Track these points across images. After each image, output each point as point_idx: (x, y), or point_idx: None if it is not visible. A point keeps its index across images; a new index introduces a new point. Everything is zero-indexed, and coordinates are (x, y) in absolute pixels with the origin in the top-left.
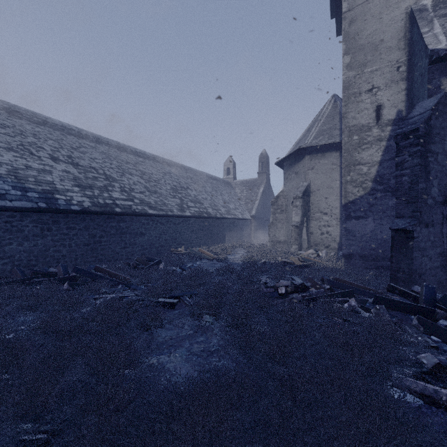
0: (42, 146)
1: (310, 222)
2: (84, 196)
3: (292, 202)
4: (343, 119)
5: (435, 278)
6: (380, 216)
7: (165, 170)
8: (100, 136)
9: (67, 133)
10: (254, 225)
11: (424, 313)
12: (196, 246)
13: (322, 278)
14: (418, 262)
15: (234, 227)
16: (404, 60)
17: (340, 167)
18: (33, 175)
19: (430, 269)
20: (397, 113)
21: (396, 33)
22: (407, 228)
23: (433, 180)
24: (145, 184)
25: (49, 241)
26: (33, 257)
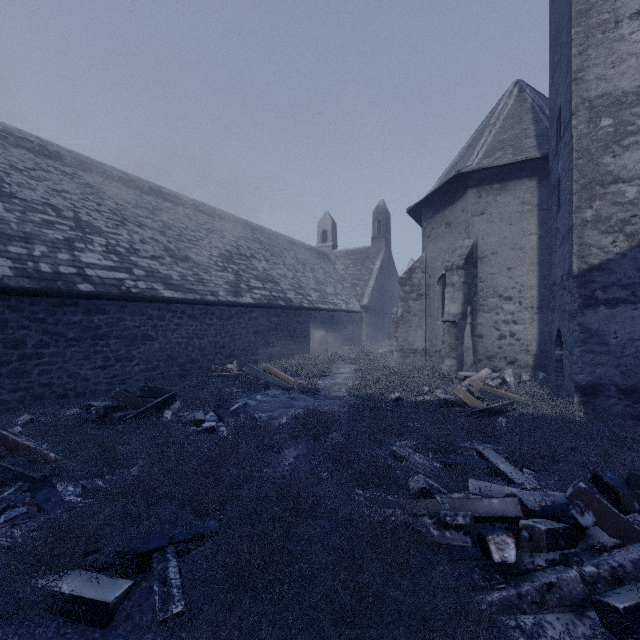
0: None
1: (477, 315)
2: None
3: (440, 278)
4: (574, 84)
5: None
6: None
7: (214, 225)
8: (88, 158)
9: (13, 143)
10: (367, 321)
11: None
12: (264, 360)
13: (596, 475)
14: None
15: (333, 324)
16: None
17: (538, 208)
18: None
19: None
20: None
21: None
22: None
23: None
24: (167, 243)
25: None
26: None
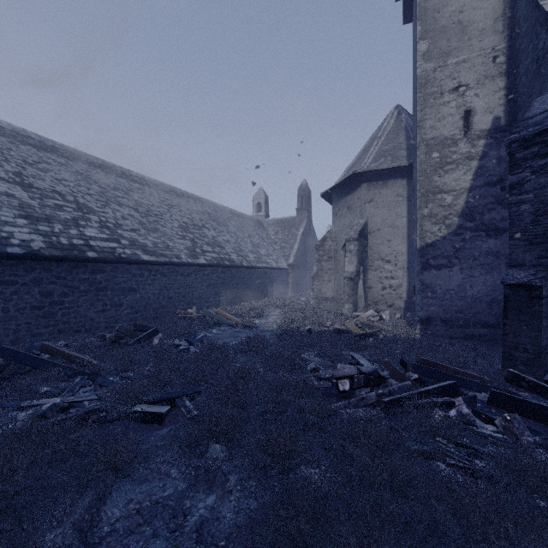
0: None
1: (368, 273)
2: (34, 233)
3: (344, 246)
4: (418, 129)
5: None
6: (470, 264)
7: (173, 201)
8: (75, 150)
9: (20, 141)
10: (292, 276)
11: None
12: (214, 306)
13: (401, 359)
14: (547, 334)
15: (266, 279)
16: (502, 47)
17: (407, 199)
18: None
19: None
20: (493, 121)
21: (491, 9)
22: (532, 282)
23: None
24: (141, 218)
25: None
26: None
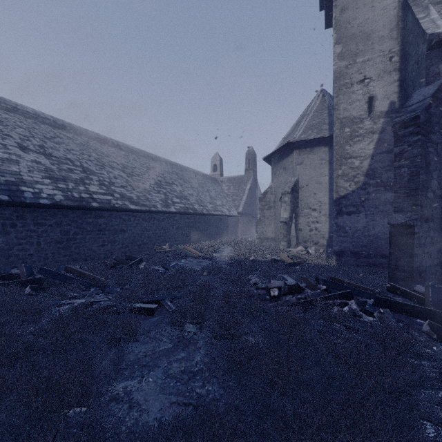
0: (10, 134)
1: (299, 218)
2: (56, 189)
3: (281, 198)
4: (334, 111)
5: (435, 276)
6: (372, 211)
7: (150, 164)
8: (78, 127)
9: (41, 121)
10: (241, 222)
11: (436, 318)
12: (182, 244)
13: (316, 277)
14: (419, 259)
15: (221, 224)
16: (396, 50)
17: (329, 162)
18: None
19: (430, 267)
20: (389, 105)
21: (388, 22)
22: (407, 222)
23: (433, 172)
24: (127, 178)
25: (13, 238)
26: None
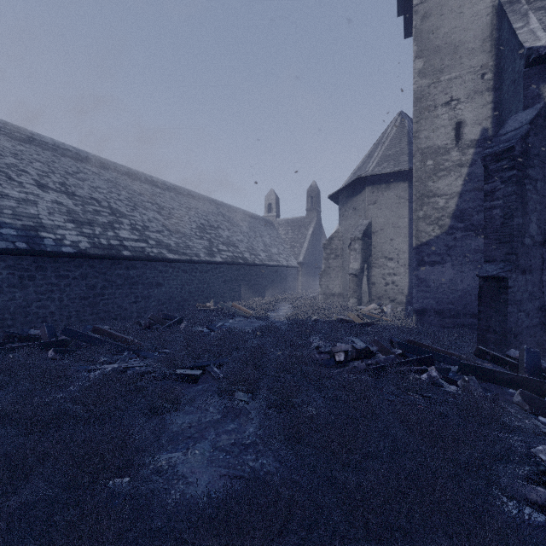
0: (26, 169)
1: (372, 270)
2: (80, 235)
3: (350, 245)
4: (414, 139)
5: (534, 339)
6: (460, 261)
7: (190, 204)
8: (105, 160)
9: (61, 154)
10: (302, 274)
11: (530, 387)
12: (229, 301)
13: (391, 340)
14: (514, 318)
15: (277, 276)
16: (490, 65)
17: (409, 201)
18: (11, 206)
19: (528, 328)
20: (481, 132)
21: (480, 31)
22: (500, 274)
23: (531, 214)
24: (164, 221)
25: (32, 293)
26: (9, 315)
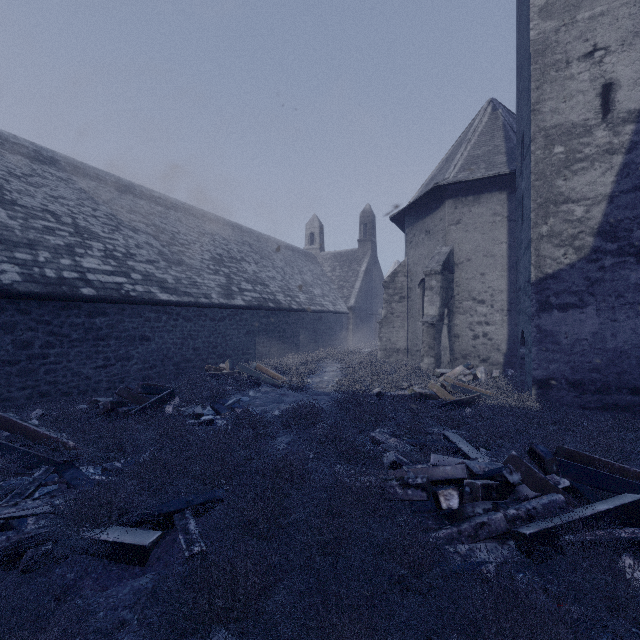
0: None
1: (454, 317)
2: (7, 262)
3: (421, 282)
4: (533, 115)
5: None
6: (611, 303)
7: (205, 228)
8: (81, 163)
9: (9, 149)
10: (353, 322)
11: None
12: (255, 359)
13: (531, 449)
14: None
15: (321, 325)
16: None
17: (508, 219)
18: None
19: None
20: None
21: None
22: None
23: None
24: (161, 248)
25: None
26: None
